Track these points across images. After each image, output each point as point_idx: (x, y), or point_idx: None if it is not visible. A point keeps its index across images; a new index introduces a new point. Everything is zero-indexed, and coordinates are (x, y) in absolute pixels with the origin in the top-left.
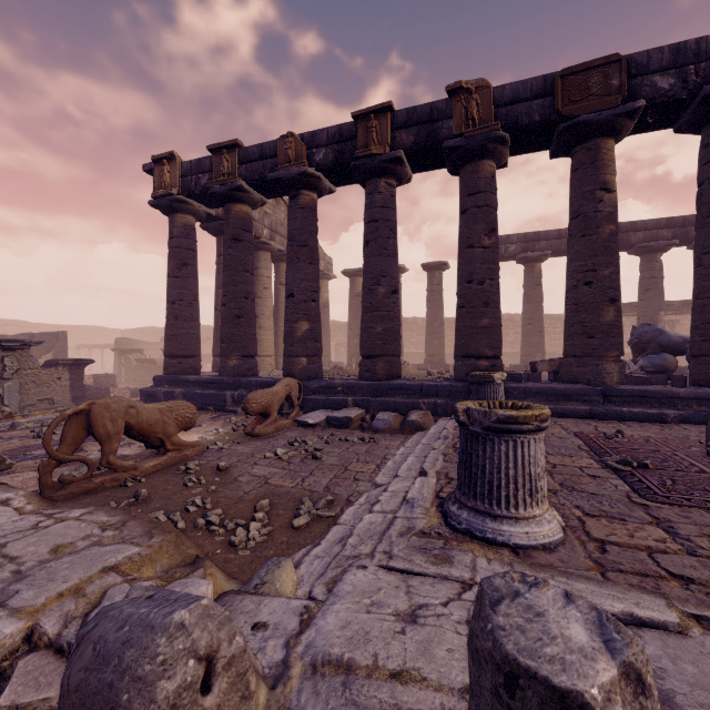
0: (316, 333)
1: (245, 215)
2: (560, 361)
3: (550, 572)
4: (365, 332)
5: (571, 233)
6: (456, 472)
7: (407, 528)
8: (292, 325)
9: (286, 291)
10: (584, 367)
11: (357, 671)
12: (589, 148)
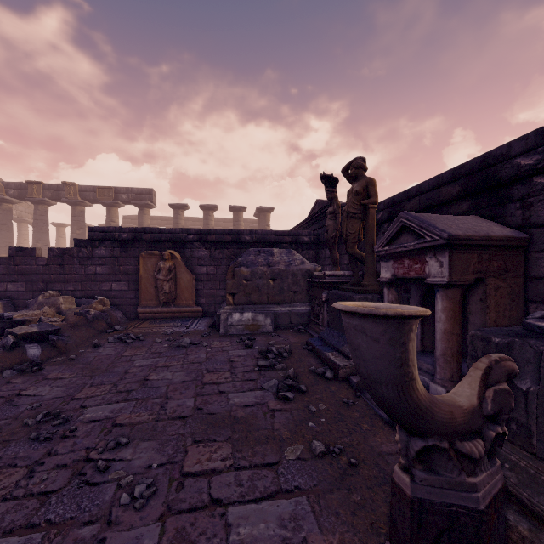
0: None
1: None
2: None
3: None
4: None
5: None
6: None
7: None
8: None
9: None
10: None
11: None
12: (108, 209)
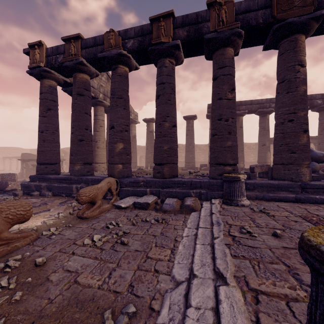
0: (128, 150)
1: (85, 80)
2: (266, 166)
3: None
4: (157, 149)
5: (279, 91)
6: (252, 275)
7: None
8: (113, 145)
9: (110, 125)
10: (288, 171)
11: None
12: (291, 40)
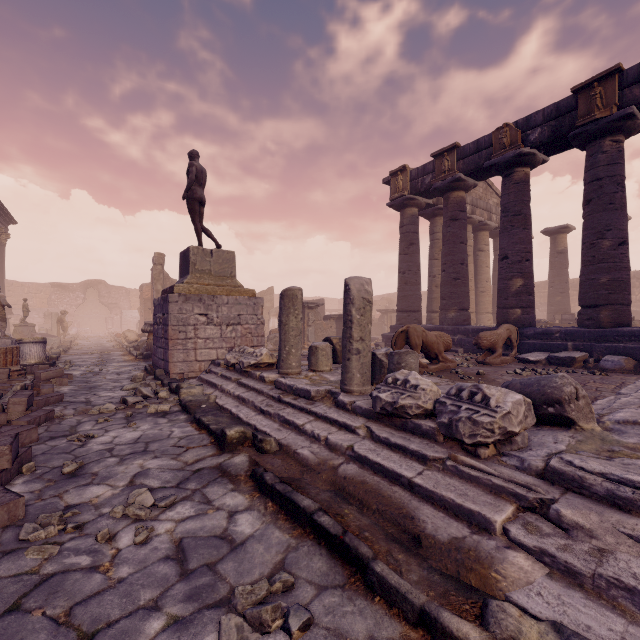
0: (529, 288)
1: (461, 199)
2: None
3: None
4: (586, 283)
5: None
6: None
7: None
8: (506, 282)
9: (500, 254)
10: None
11: None
12: None
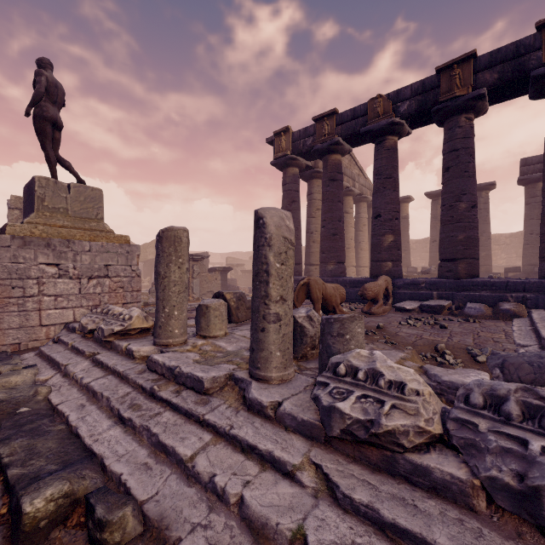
0: (398, 243)
1: (338, 162)
2: None
3: None
4: (446, 240)
5: None
6: None
7: None
8: (379, 238)
9: (374, 213)
10: None
11: None
12: None
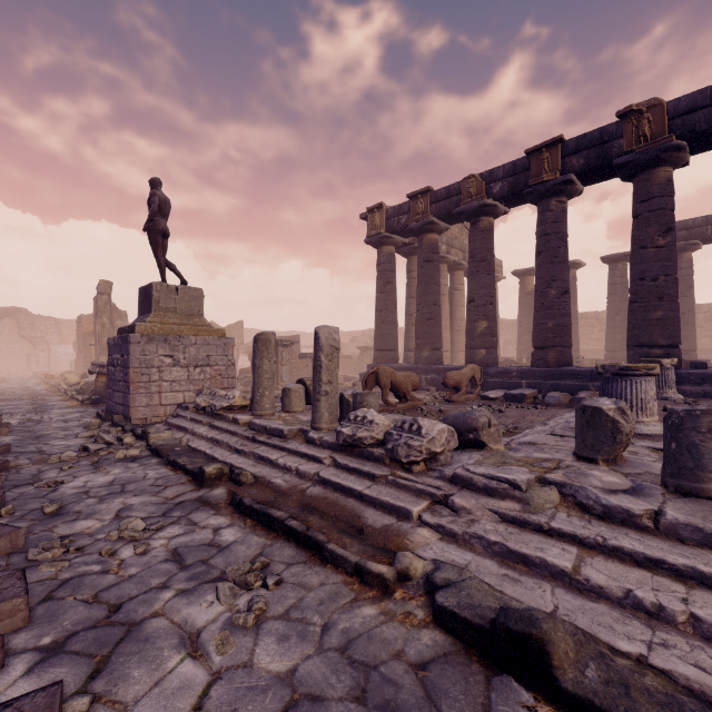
0: (493, 330)
1: (434, 241)
2: None
3: (643, 440)
4: (537, 327)
5: None
6: None
7: (564, 427)
8: (473, 324)
9: (468, 297)
10: None
11: (537, 444)
12: None
